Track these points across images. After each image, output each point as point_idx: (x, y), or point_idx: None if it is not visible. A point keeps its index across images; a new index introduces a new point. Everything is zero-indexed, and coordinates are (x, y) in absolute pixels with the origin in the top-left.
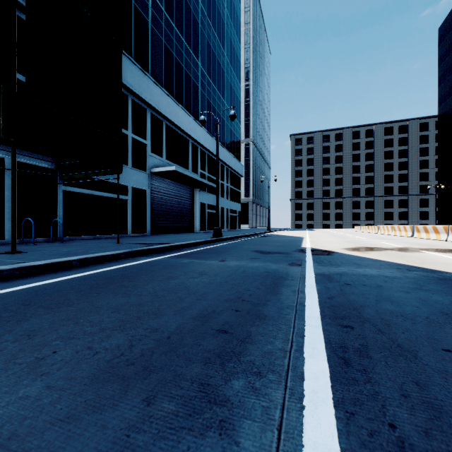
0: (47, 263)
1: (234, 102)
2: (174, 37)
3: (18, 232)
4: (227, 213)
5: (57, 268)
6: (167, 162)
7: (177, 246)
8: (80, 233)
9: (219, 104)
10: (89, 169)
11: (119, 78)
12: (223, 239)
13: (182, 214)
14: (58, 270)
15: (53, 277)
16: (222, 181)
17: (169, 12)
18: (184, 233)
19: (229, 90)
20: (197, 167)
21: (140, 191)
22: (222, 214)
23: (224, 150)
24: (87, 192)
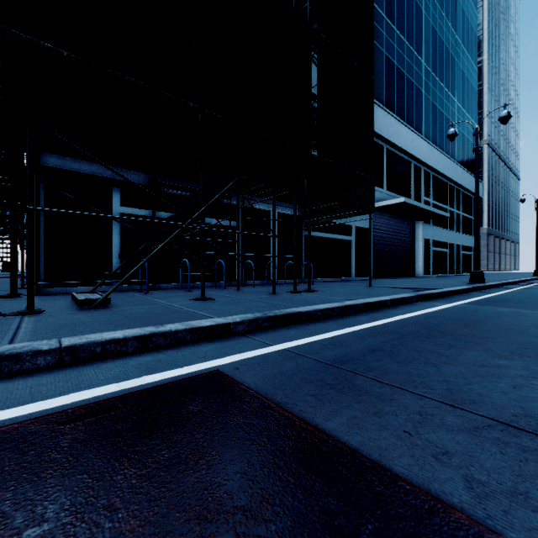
0: (375, 301)
1: (467, 95)
2: (395, 41)
3: (277, 274)
4: (458, 251)
5: (380, 306)
6: (387, 193)
7: (449, 293)
8: (315, 275)
9: (447, 104)
10: (334, 213)
11: (372, 113)
12: (489, 286)
13: (401, 254)
14: (380, 308)
15: (395, 314)
16: (451, 207)
17: (389, 15)
18: (406, 277)
19: (460, 80)
20: (420, 194)
21: (362, 229)
22: (451, 252)
23: (454, 166)
24: (320, 235)
